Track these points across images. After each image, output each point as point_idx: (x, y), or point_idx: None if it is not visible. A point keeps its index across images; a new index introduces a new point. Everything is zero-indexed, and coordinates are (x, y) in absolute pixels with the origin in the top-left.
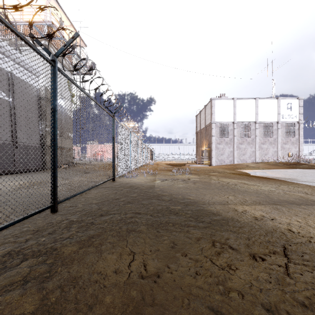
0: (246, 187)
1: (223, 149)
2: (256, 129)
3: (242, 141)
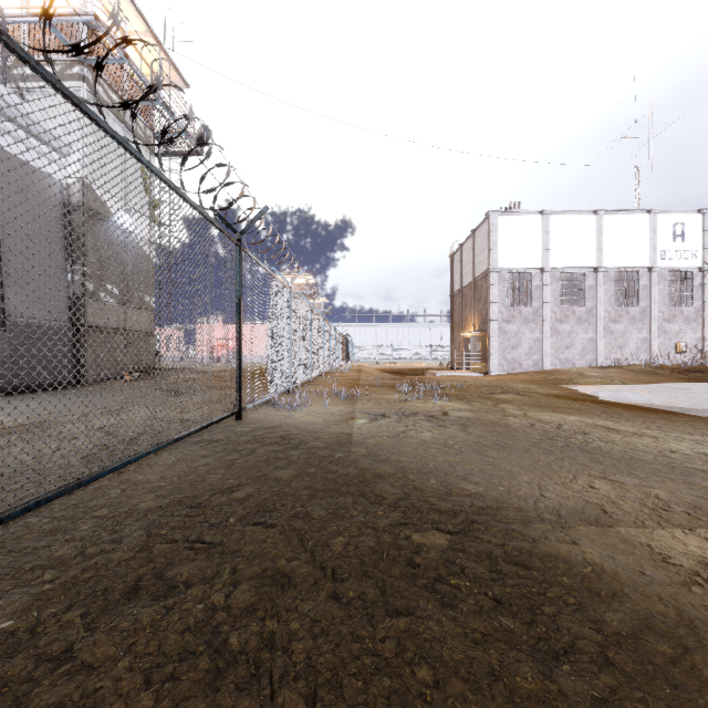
0: (622, 444)
1: (518, 335)
2: (597, 285)
3: (565, 314)
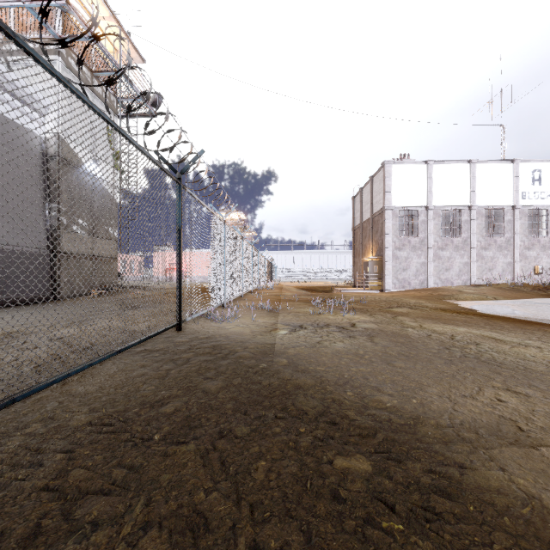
0: (513, 354)
1: (407, 260)
2: (471, 220)
3: (445, 243)
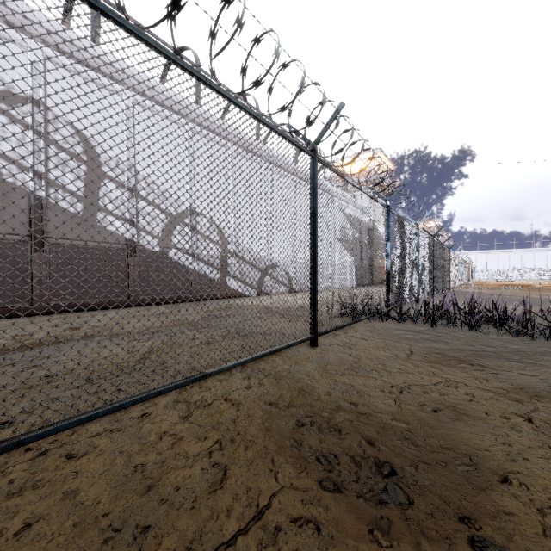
0: None
1: None
2: None
3: None
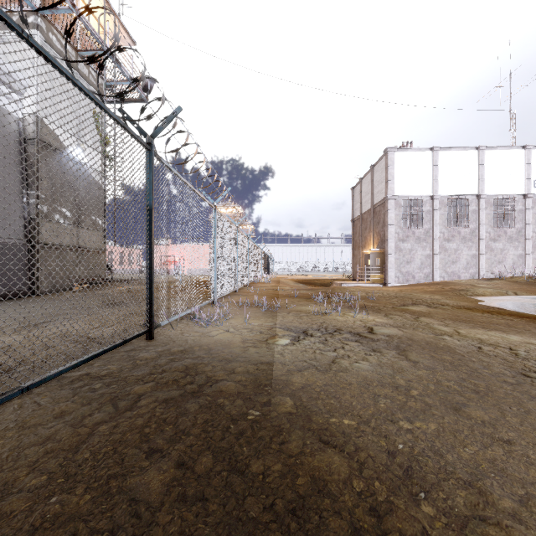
0: None
1: (411, 252)
2: (479, 210)
3: (451, 234)
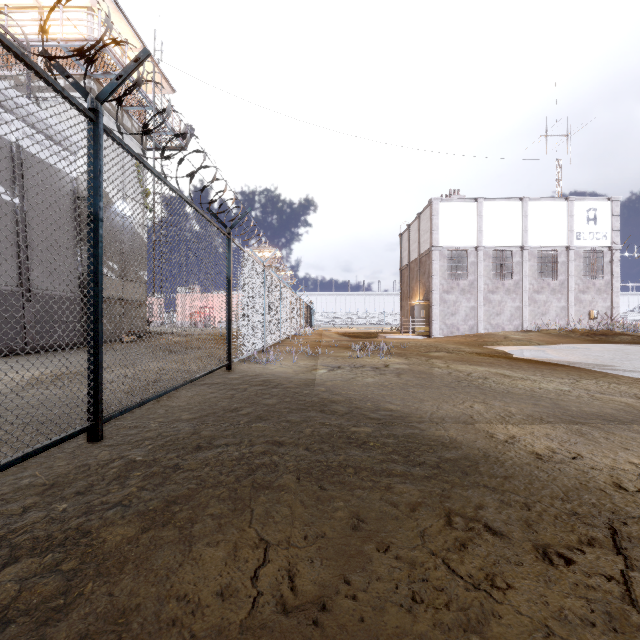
0: (508, 384)
1: (456, 304)
2: (523, 262)
3: (496, 286)
